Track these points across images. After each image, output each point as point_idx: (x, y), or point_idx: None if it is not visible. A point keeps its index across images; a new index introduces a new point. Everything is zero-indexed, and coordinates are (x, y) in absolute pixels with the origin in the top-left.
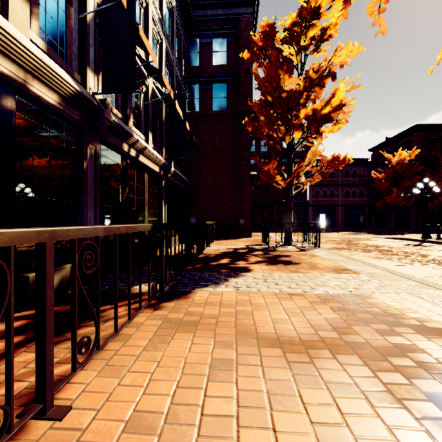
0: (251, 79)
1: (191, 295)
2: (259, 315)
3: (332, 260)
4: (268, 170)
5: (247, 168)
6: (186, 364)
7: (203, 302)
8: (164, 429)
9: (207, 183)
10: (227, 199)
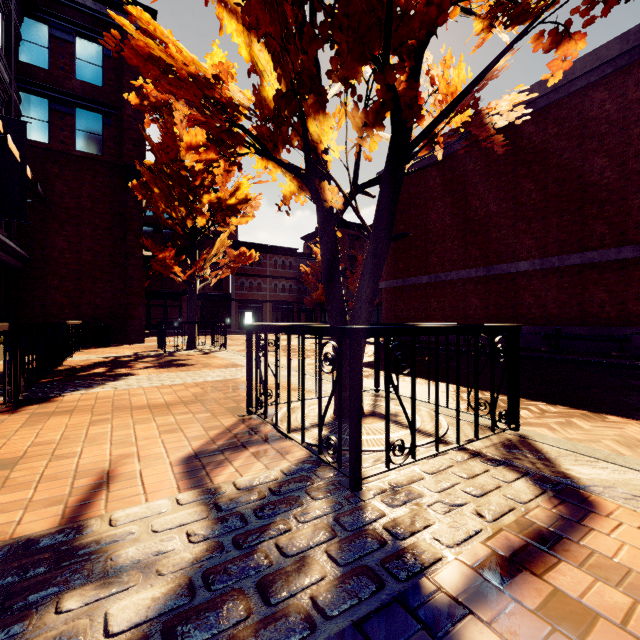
0: (143, 122)
1: (58, 398)
2: (136, 400)
3: (230, 359)
4: (164, 259)
5: (137, 246)
6: (67, 427)
7: (75, 401)
8: (59, 444)
9: (65, 260)
10: (103, 288)
